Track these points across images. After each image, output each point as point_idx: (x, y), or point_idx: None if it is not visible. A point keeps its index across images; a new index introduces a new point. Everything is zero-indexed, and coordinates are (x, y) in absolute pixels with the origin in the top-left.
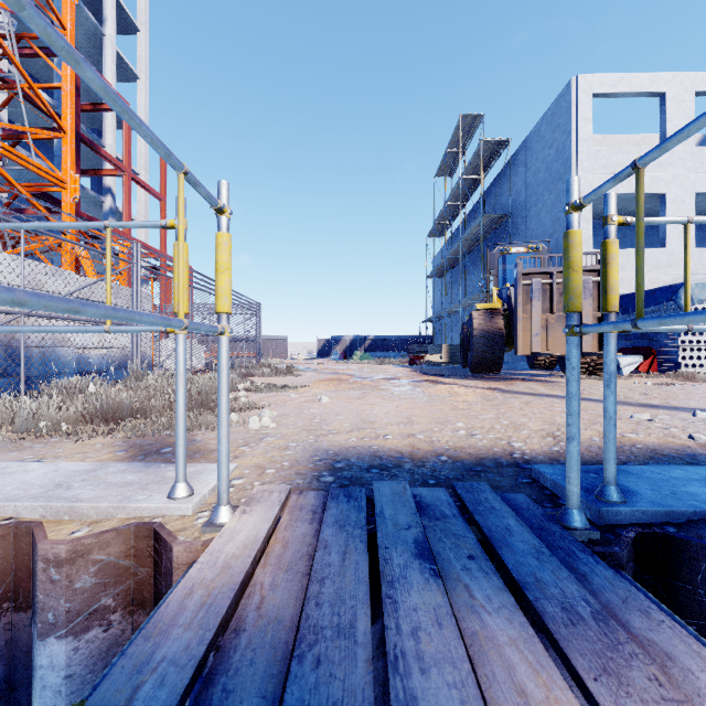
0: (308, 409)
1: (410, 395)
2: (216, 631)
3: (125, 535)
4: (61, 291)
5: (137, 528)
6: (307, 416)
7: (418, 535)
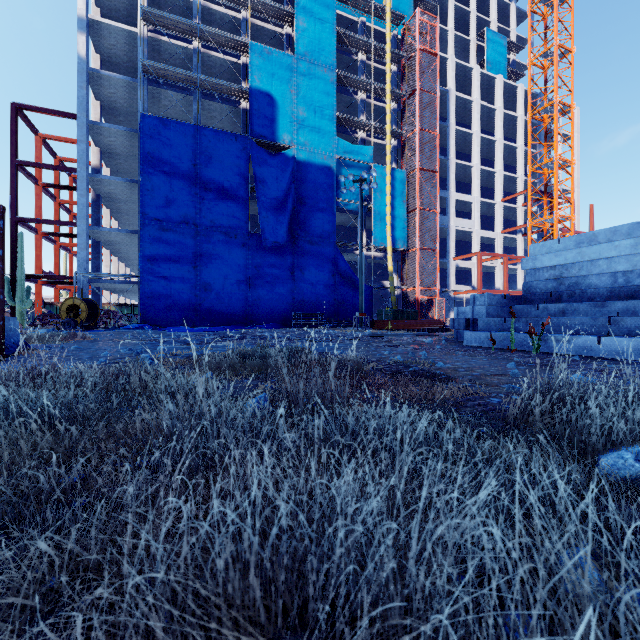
0: None
1: None
2: None
3: None
4: None
5: None
6: None
7: None
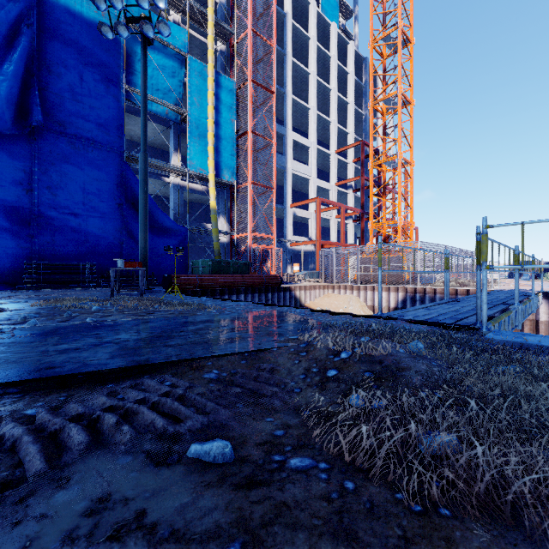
0: (507, 287)
1: (545, 288)
2: (503, 290)
3: (489, 290)
4: (422, 259)
5: (490, 290)
6: (506, 288)
7: (520, 289)
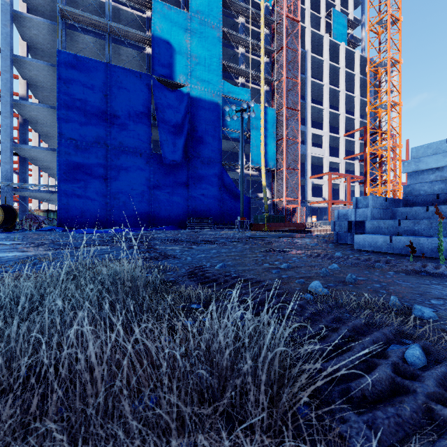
0: None
1: None
2: None
3: None
4: None
5: None
6: None
7: None
